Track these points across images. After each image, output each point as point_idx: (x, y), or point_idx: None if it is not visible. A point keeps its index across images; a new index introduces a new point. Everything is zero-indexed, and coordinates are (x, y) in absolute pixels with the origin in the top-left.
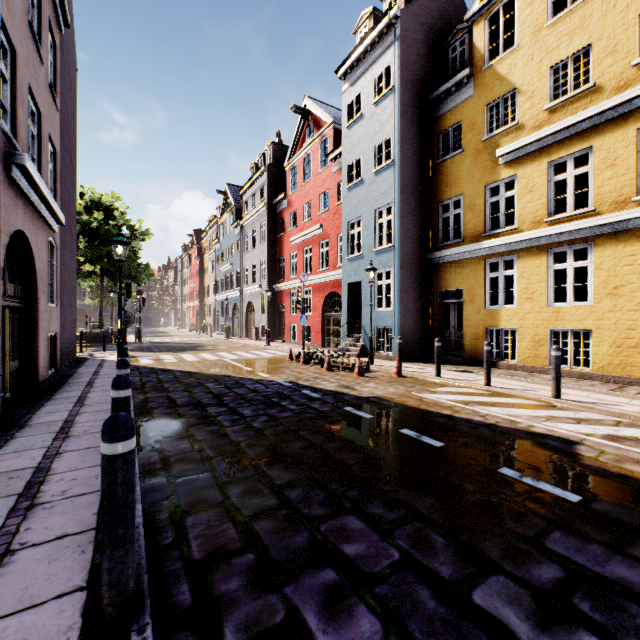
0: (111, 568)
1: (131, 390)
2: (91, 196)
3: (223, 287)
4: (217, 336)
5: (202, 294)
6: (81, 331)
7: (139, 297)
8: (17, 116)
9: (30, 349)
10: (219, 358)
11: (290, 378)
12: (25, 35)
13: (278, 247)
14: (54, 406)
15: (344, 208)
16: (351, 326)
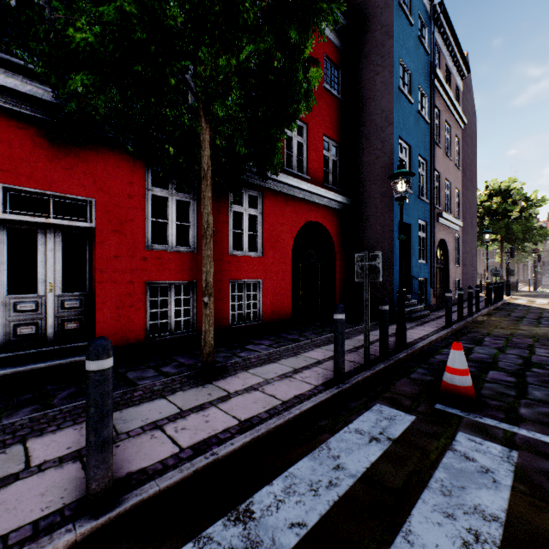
0: (446, 316)
1: (489, 308)
2: (492, 187)
3: None
4: None
5: None
6: (480, 280)
7: (533, 255)
8: (440, 196)
9: (446, 285)
10: None
11: None
12: (443, 161)
13: None
14: (453, 307)
15: None
16: None
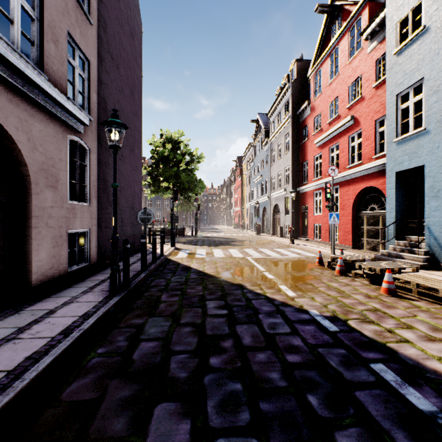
0: None
1: (107, 308)
2: (165, 135)
3: (255, 195)
4: (250, 232)
5: (242, 202)
6: (149, 227)
7: (195, 203)
8: None
9: (25, 248)
10: (243, 256)
11: (329, 306)
12: None
13: (301, 153)
14: None
15: (389, 80)
16: (401, 226)
